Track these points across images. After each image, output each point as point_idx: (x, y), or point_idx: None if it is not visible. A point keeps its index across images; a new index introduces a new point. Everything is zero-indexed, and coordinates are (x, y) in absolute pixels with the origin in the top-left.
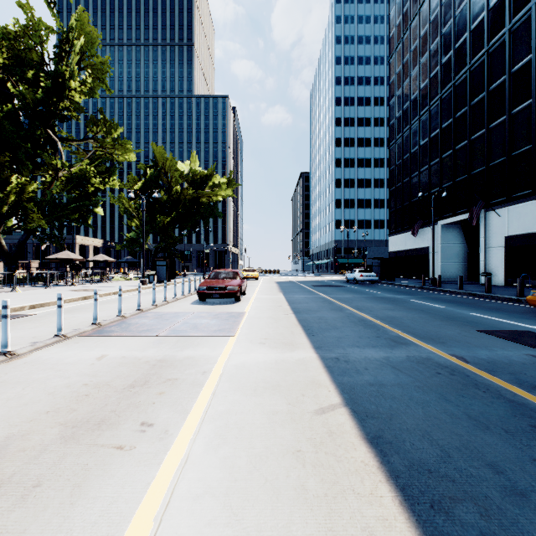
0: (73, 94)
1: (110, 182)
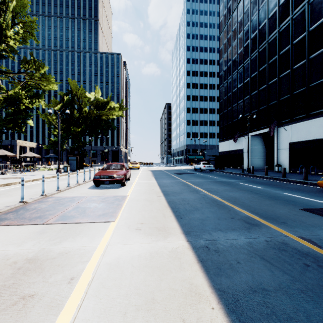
0: (9, 40)
1: (37, 102)
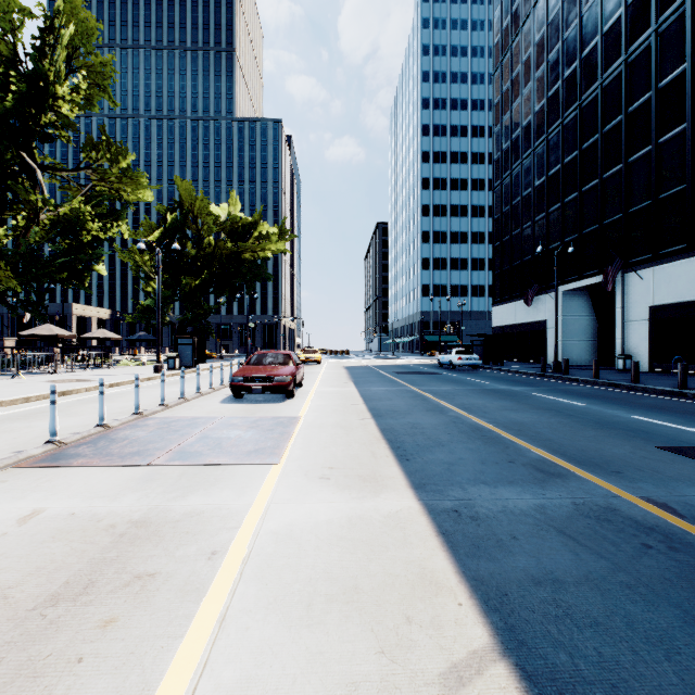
0: (60, 104)
1: (114, 228)
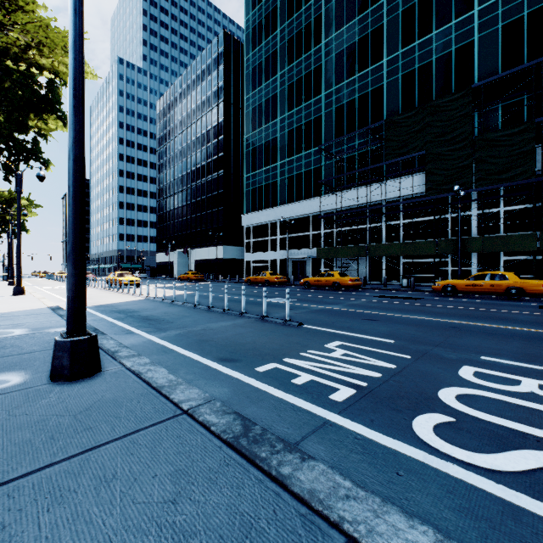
0: None
1: None
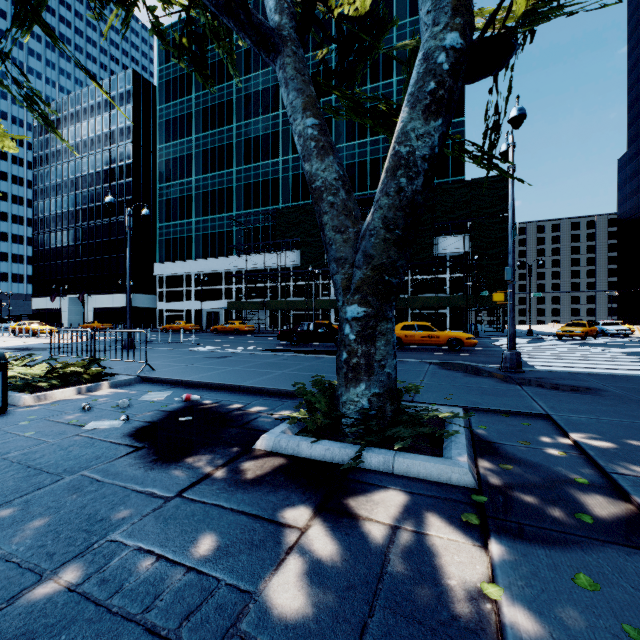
0: None
1: None
